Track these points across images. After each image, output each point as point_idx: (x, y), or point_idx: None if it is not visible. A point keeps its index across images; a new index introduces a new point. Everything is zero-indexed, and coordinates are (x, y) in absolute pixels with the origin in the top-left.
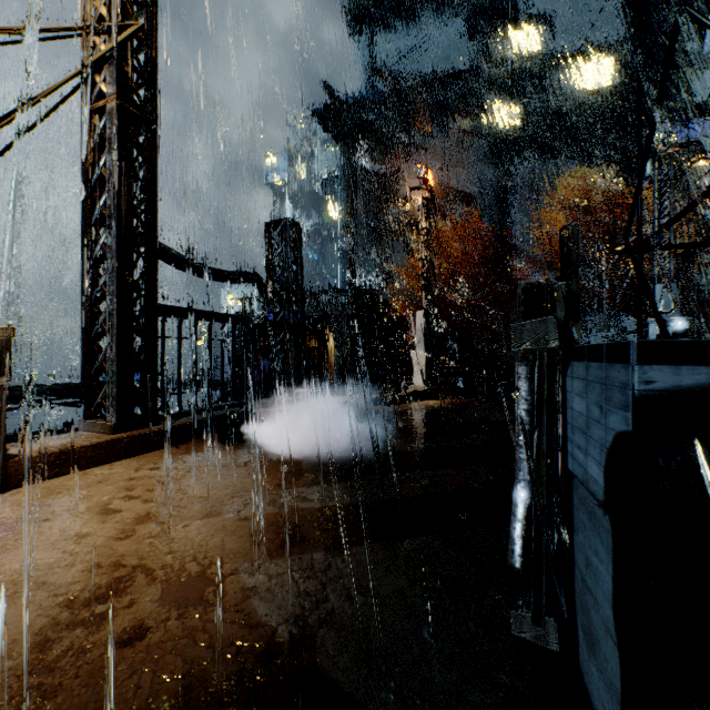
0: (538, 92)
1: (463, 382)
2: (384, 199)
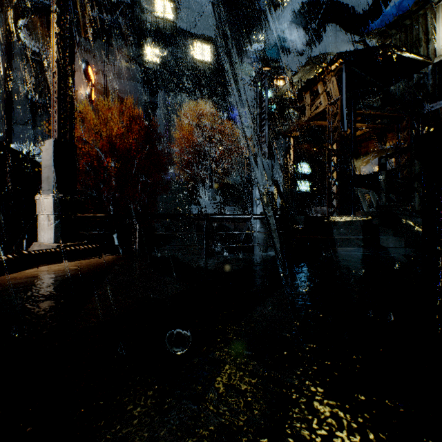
0: (171, 47)
1: (117, 237)
2: (45, 78)
